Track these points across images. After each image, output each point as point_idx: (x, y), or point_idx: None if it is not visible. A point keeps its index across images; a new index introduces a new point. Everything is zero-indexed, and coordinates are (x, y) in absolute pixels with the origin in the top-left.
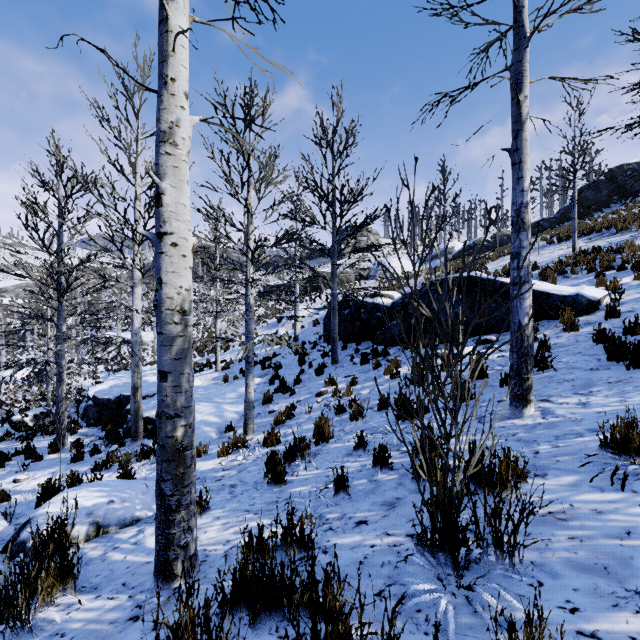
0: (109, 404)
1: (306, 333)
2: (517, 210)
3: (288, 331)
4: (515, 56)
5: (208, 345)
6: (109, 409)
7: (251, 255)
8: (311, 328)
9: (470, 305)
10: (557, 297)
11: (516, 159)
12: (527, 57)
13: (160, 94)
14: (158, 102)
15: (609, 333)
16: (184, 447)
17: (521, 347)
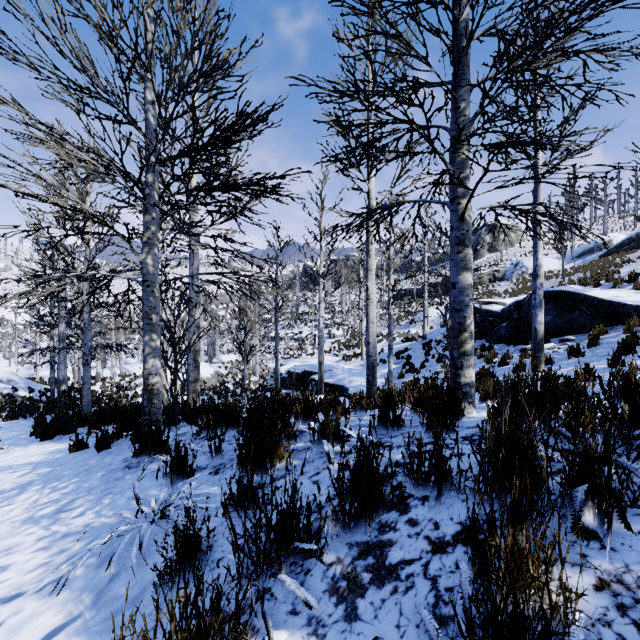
0: (298, 376)
1: (434, 333)
2: (534, 268)
3: (418, 331)
4: (534, 187)
5: (353, 341)
6: (298, 379)
7: (392, 288)
8: (438, 329)
9: (559, 313)
10: (631, 307)
11: (534, 242)
12: (540, 188)
13: (367, 255)
14: (367, 257)
15: (636, 334)
16: (375, 366)
17: (535, 340)
